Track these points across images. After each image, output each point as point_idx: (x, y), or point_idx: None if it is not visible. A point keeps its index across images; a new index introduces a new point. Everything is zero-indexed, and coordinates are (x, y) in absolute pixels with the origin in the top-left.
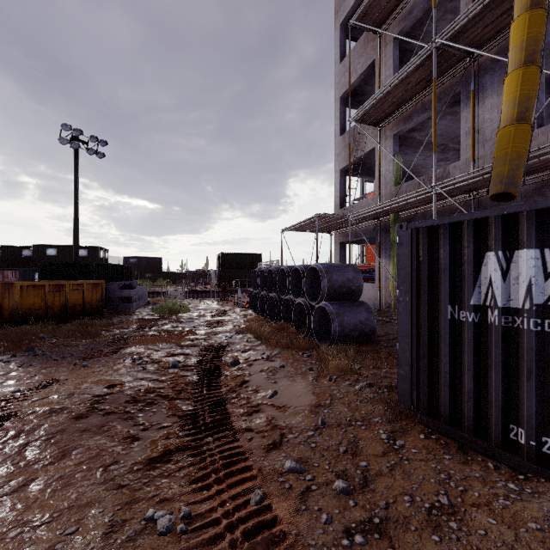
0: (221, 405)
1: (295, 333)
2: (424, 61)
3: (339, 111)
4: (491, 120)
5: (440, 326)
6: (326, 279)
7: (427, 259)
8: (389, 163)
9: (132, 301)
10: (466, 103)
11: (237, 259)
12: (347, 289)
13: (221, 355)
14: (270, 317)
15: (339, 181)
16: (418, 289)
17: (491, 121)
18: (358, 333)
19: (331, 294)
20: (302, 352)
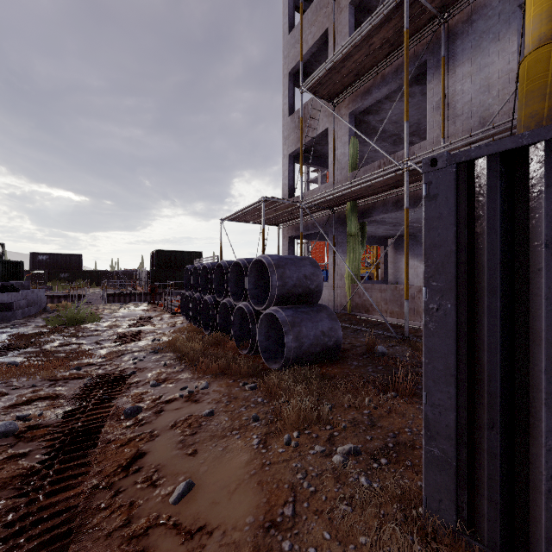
0: (55, 549)
1: (234, 349)
2: (392, 14)
3: (287, 88)
4: (464, 92)
5: (533, 366)
6: (276, 276)
7: (499, 221)
8: (345, 145)
9: (14, 308)
10: (433, 73)
11: (174, 257)
12: (304, 288)
13: (115, 394)
14: (204, 326)
15: (288, 168)
16: (474, 285)
17: (464, 93)
18: (320, 348)
19: (283, 296)
20: (242, 383)
